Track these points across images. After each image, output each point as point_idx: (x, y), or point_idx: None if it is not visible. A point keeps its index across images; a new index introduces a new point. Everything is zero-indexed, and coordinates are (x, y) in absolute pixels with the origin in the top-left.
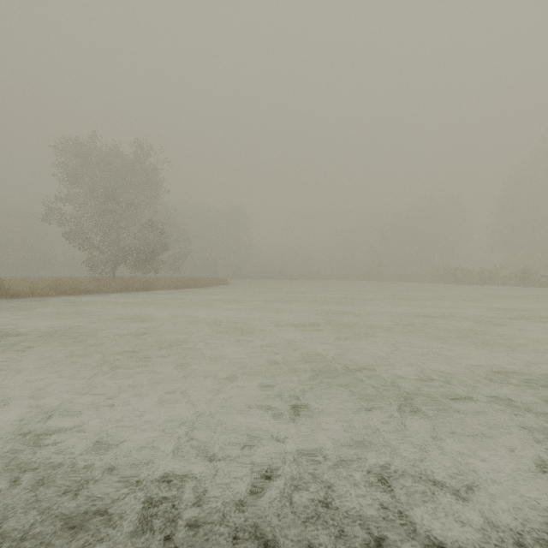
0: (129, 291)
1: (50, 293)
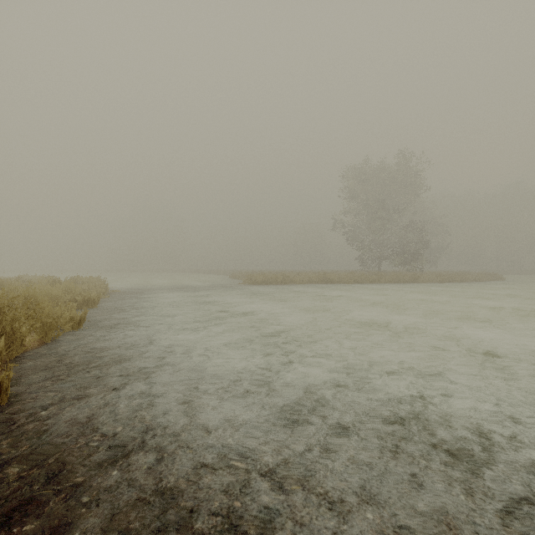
0: (399, 283)
1: (350, 281)
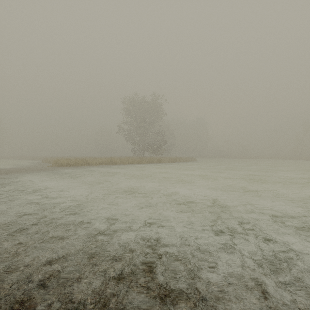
0: (152, 163)
1: (126, 163)
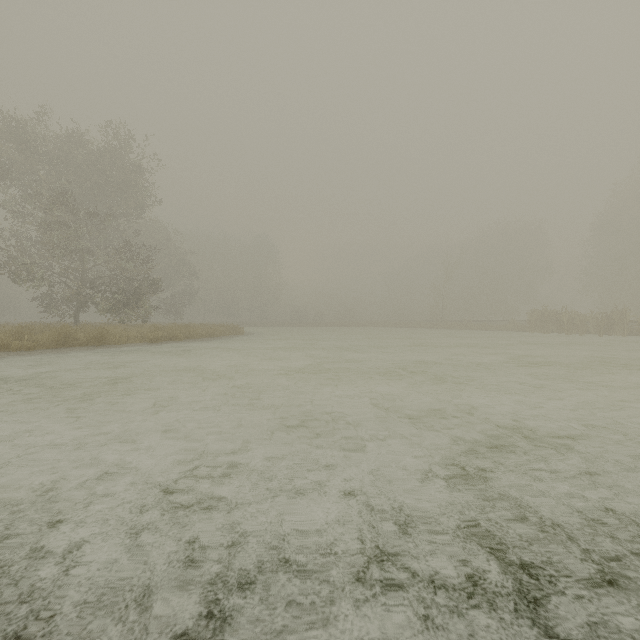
0: (67, 347)
1: None
